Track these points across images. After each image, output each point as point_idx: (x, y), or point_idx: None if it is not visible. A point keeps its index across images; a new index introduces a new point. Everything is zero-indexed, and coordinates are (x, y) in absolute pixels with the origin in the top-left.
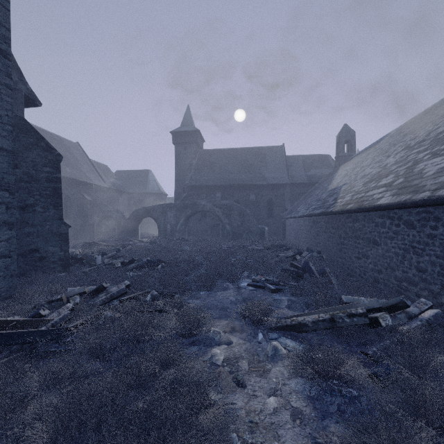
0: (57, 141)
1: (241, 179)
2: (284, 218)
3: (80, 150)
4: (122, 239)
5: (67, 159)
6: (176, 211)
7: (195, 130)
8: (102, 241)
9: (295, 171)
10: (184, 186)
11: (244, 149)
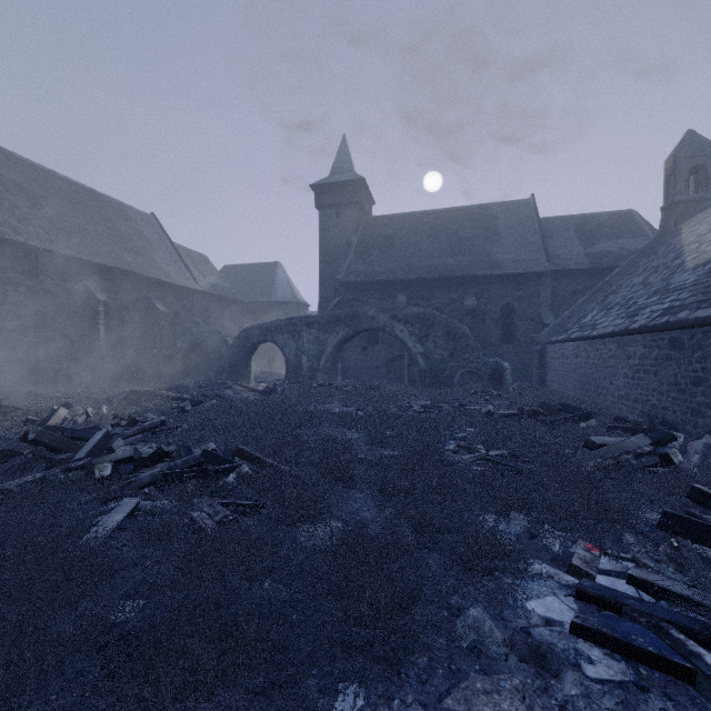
0: (114, 208)
1: (447, 266)
2: (543, 344)
3: (155, 226)
4: (213, 385)
5: (128, 240)
6: (319, 330)
7: (356, 179)
8: (172, 387)
9: (562, 246)
10: (337, 286)
11: (451, 211)
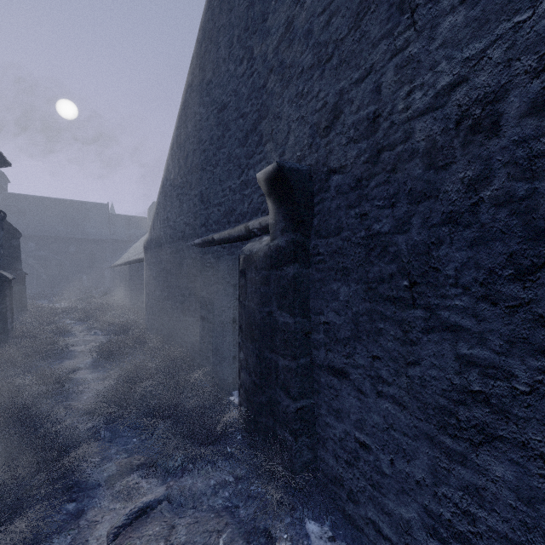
0: None
1: (61, 231)
2: (104, 269)
3: None
4: None
5: None
6: None
7: None
8: None
9: (118, 229)
10: None
11: (65, 201)
